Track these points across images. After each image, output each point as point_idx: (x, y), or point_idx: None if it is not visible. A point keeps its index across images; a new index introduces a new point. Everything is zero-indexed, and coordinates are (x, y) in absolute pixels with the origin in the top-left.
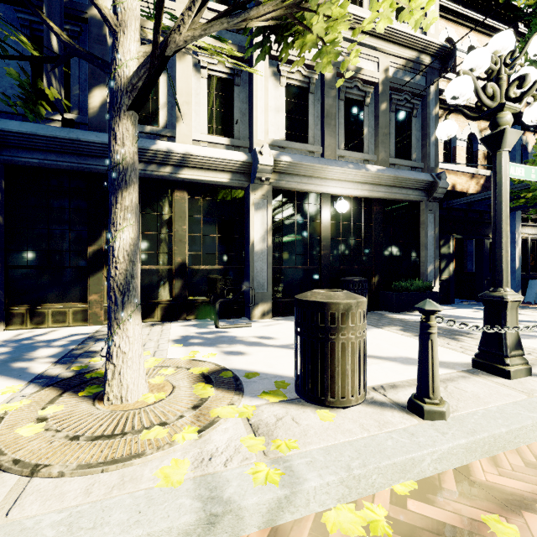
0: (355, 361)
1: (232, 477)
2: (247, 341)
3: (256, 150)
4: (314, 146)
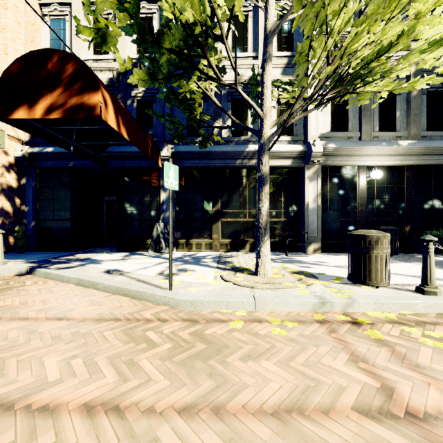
0: (382, 264)
1: (327, 296)
2: (310, 262)
3: (310, 143)
4: (352, 133)
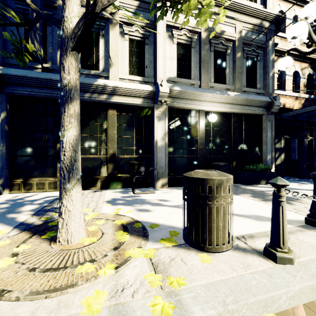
0: (225, 220)
1: (137, 307)
2: (152, 202)
3: (158, 83)
4: (194, 80)
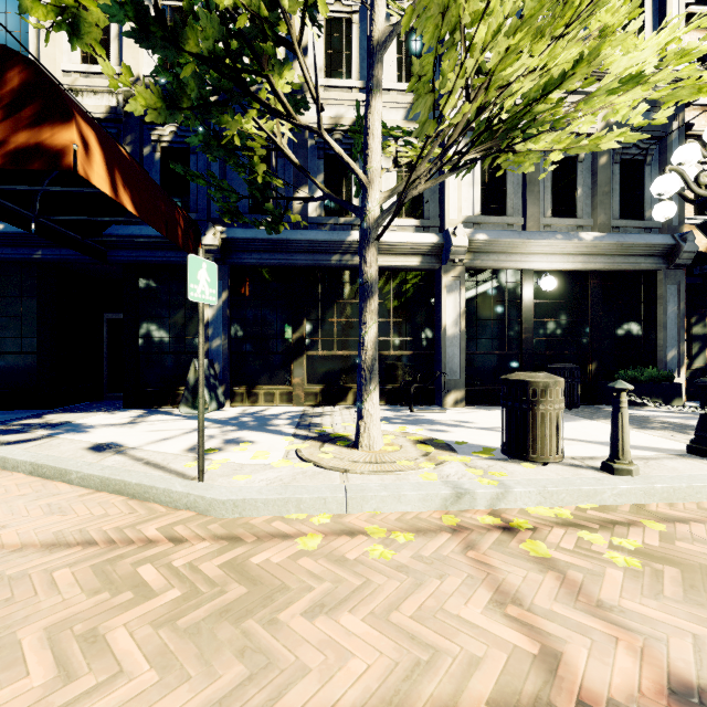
0: (553, 427)
1: (465, 483)
2: (446, 423)
3: (449, 232)
4: (513, 218)
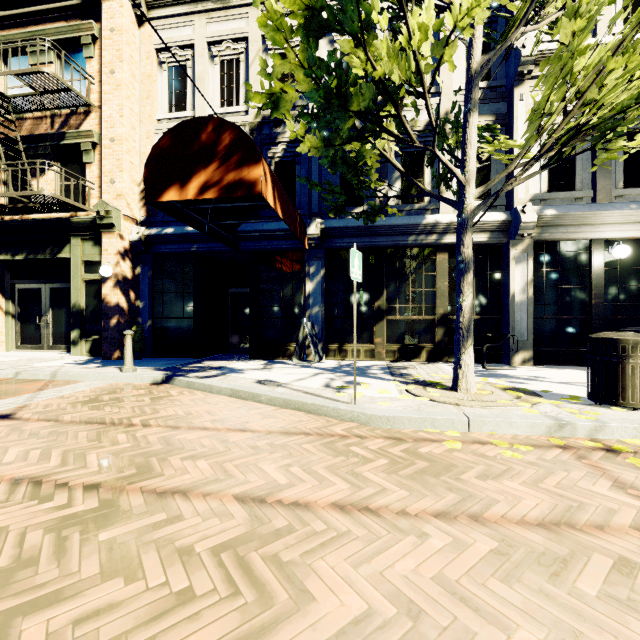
0: None
1: (564, 417)
2: (522, 377)
3: (517, 210)
4: (582, 192)
